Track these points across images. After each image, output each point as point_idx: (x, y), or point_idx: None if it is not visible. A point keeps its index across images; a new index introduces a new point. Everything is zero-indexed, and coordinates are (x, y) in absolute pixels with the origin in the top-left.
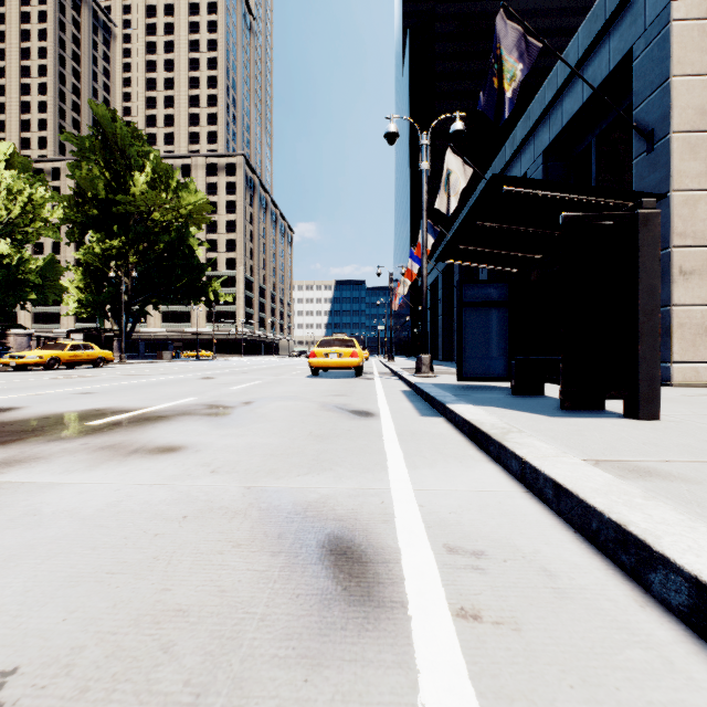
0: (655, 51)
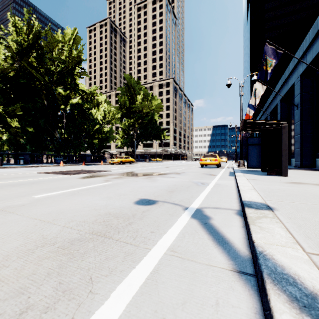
0: None
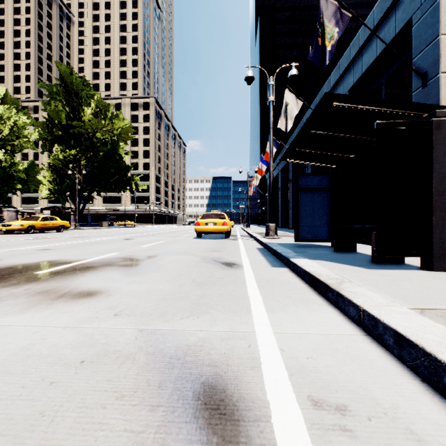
0: (428, 18)
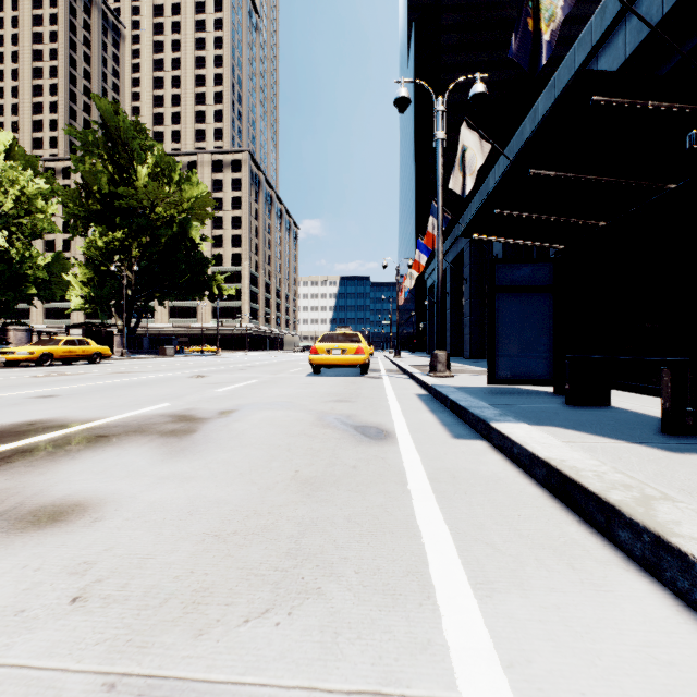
0: None
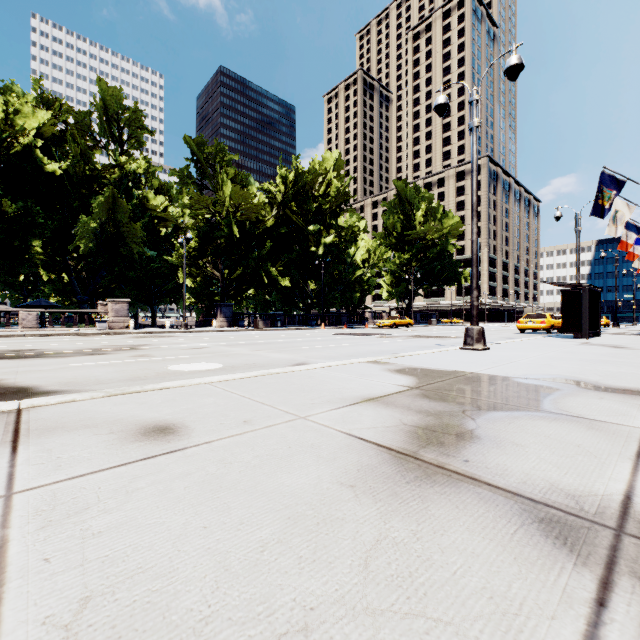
0: None
